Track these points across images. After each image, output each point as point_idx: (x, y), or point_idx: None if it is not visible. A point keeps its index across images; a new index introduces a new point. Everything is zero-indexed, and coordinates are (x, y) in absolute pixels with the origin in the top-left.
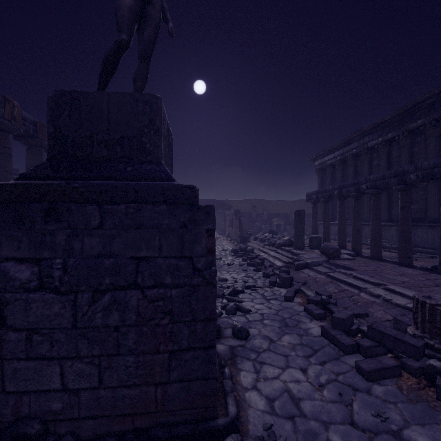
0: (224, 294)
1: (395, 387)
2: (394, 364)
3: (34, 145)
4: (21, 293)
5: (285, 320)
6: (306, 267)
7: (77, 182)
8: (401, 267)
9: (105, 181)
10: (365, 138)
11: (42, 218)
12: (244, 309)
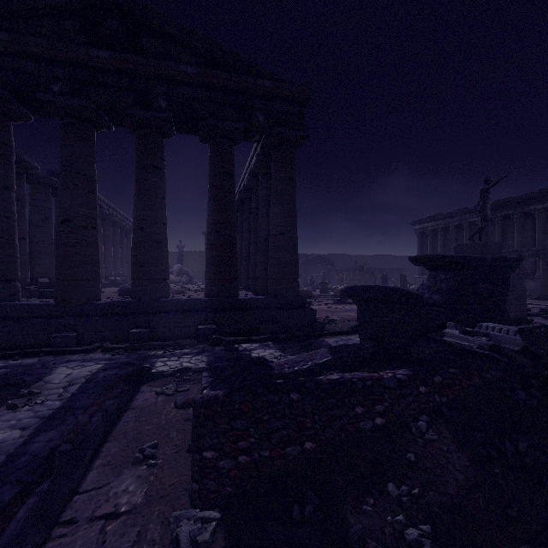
0: None
1: None
2: None
3: None
4: None
5: None
6: None
7: None
8: None
9: None
10: (467, 215)
11: None
12: None
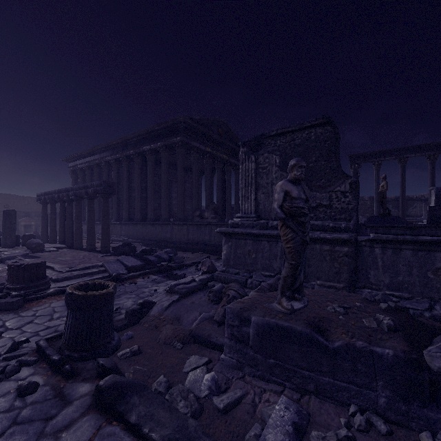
0: None
1: None
2: None
3: None
4: None
5: None
6: (1, 262)
7: None
8: (85, 252)
9: None
10: (104, 153)
11: None
12: None
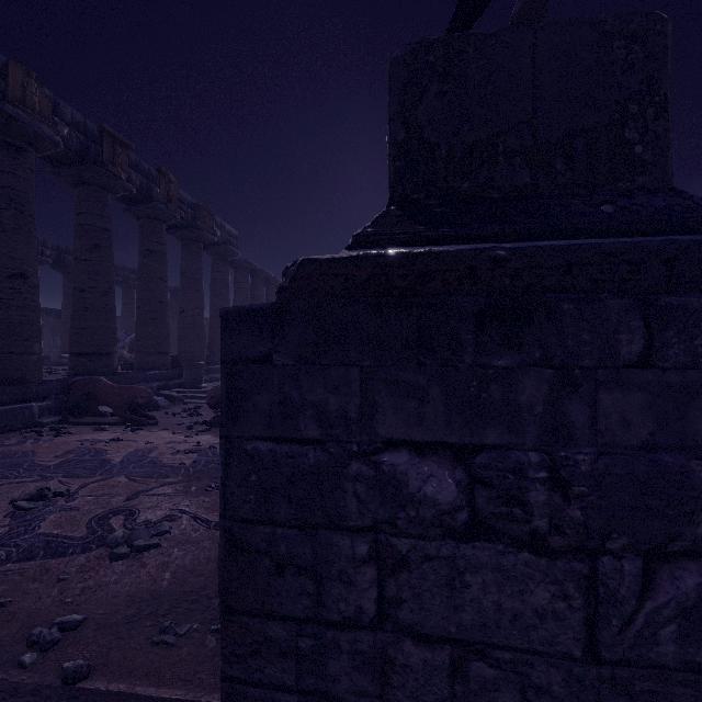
0: None
1: None
2: None
3: (192, 238)
4: (434, 541)
5: None
6: None
7: (499, 247)
8: None
9: (569, 240)
10: None
11: (473, 337)
12: None
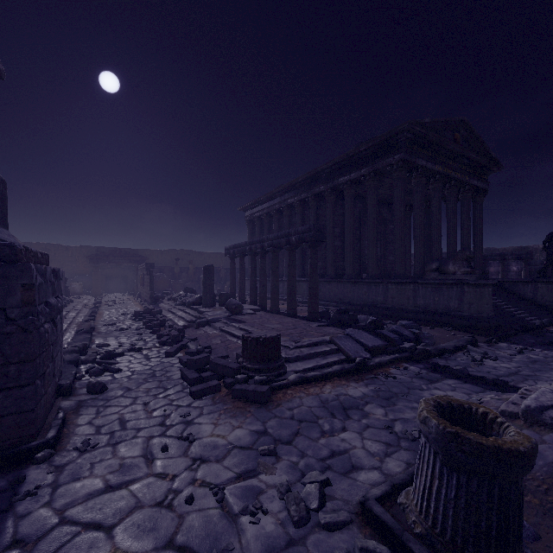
0: (97, 359)
1: (211, 398)
2: (216, 383)
3: None
4: None
5: (155, 372)
6: (207, 325)
7: None
8: (287, 317)
9: None
10: (286, 195)
11: None
12: (114, 368)
